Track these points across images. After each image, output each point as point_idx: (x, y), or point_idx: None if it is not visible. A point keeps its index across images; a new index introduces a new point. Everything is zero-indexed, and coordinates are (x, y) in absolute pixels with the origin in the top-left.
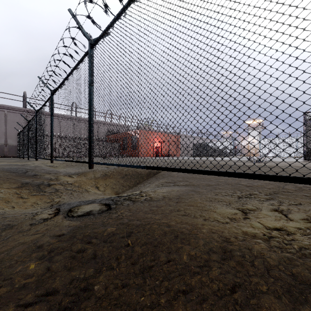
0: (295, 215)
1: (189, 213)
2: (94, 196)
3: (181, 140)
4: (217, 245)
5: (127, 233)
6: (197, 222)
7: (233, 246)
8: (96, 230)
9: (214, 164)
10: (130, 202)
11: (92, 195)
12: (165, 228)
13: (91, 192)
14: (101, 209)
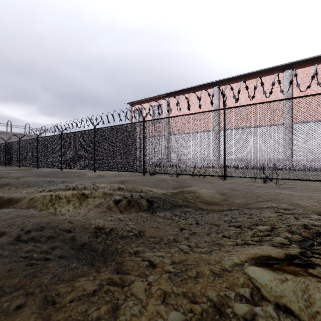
0: None
1: None
2: None
3: None
4: None
5: None
6: None
7: None
8: None
9: None
10: None
11: None
12: None
13: None
14: None
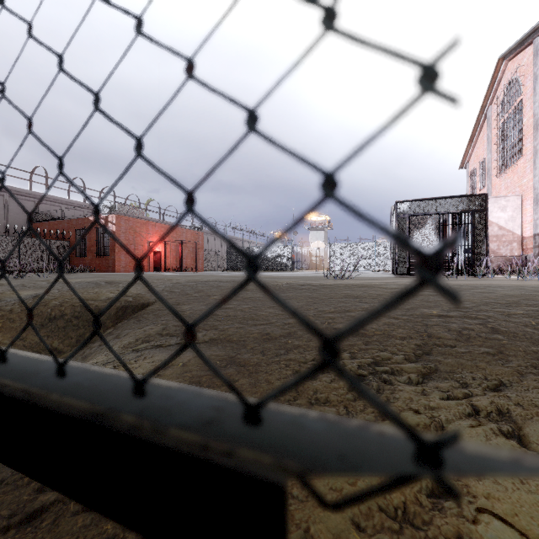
0: None
1: None
2: None
3: (205, 242)
4: None
5: None
6: None
7: None
8: None
9: (269, 283)
10: None
11: None
12: None
13: None
14: None
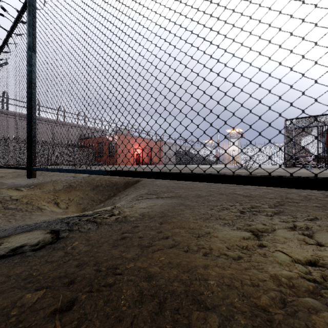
0: (321, 237)
1: (180, 241)
2: (47, 216)
3: (163, 148)
4: (246, 327)
5: (64, 306)
6: (196, 261)
7: (277, 326)
8: (1, 300)
9: (201, 171)
10: (93, 227)
11: (47, 213)
12: (142, 282)
13: (46, 210)
14: (42, 242)
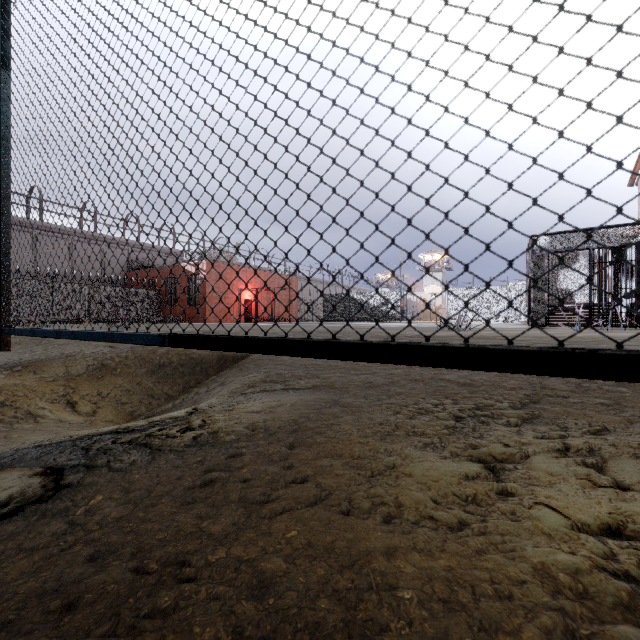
0: (621, 469)
1: (333, 488)
2: (47, 432)
3: (299, 288)
4: None
5: None
6: (368, 540)
7: None
8: None
9: (373, 334)
10: (142, 457)
11: (48, 426)
12: (242, 602)
13: (46, 419)
14: (17, 499)
